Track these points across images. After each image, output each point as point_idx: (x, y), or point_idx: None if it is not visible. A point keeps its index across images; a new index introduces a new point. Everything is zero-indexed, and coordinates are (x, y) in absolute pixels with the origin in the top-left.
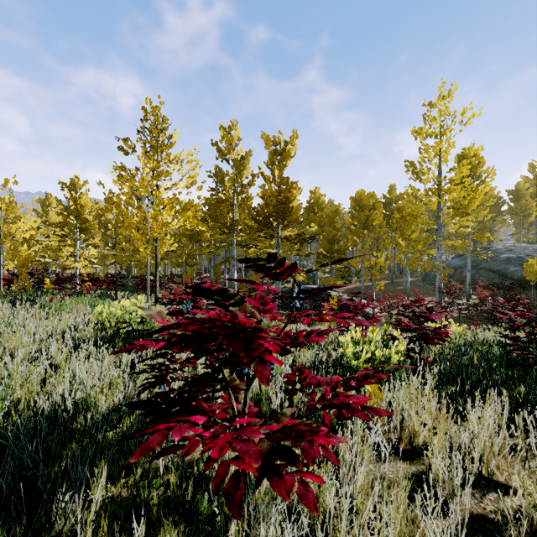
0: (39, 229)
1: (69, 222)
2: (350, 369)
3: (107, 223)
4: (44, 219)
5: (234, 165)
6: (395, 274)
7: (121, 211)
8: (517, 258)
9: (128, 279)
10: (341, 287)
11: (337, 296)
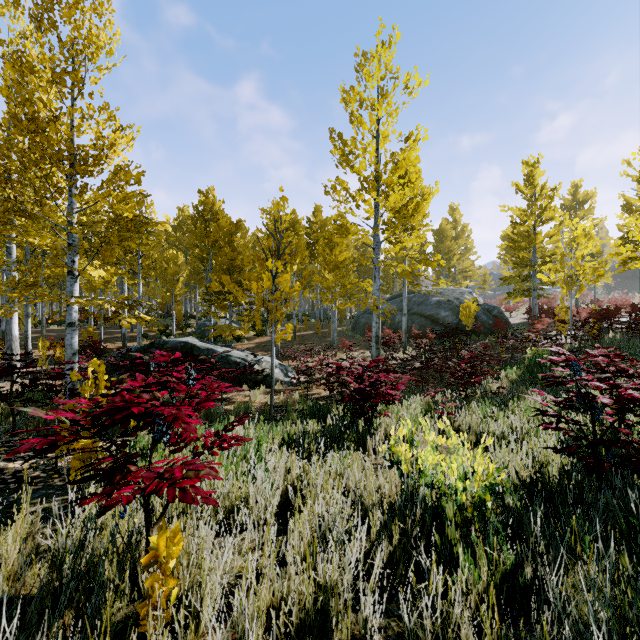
0: None
1: None
2: None
3: None
4: None
5: (6, 86)
6: (322, 323)
7: None
8: (447, 301)
9: None
10: None
11: (229, 355)
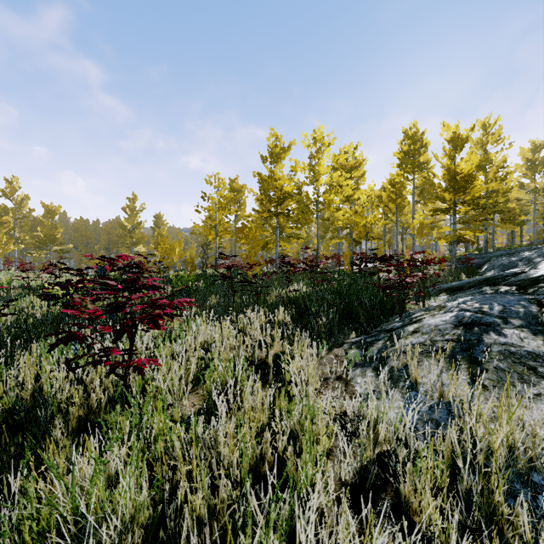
0: None
1: None
2: None
3: None
4: None
5: (17, 204)
6: None
7: None
8: None
9: None
10: None
11: None
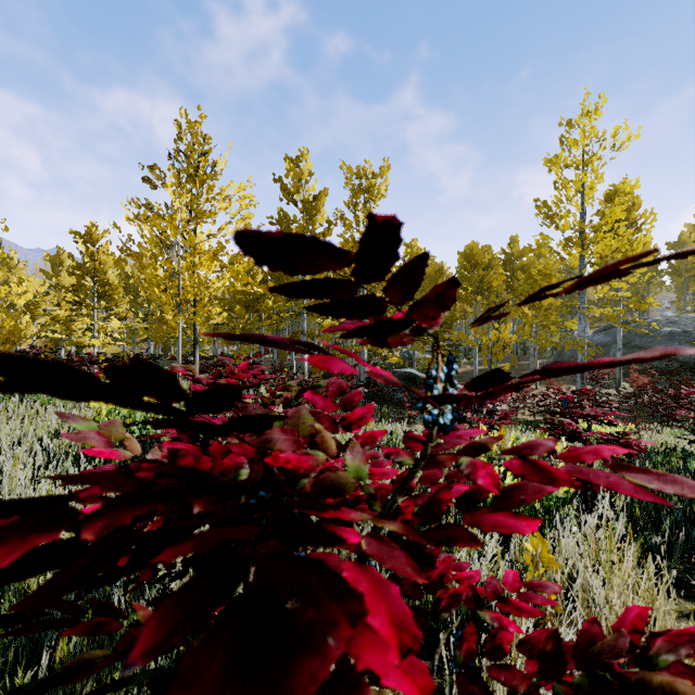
0: (47, 295)
1: (83, 285)
2: (485, 504)
3: (137, 287)
4: (55, 282)
5: (304, 208)
6: (518, 355)
7: (140, 262)
8: (683, 332)
9: (165, 361)
10: (630, 363)
11: None
